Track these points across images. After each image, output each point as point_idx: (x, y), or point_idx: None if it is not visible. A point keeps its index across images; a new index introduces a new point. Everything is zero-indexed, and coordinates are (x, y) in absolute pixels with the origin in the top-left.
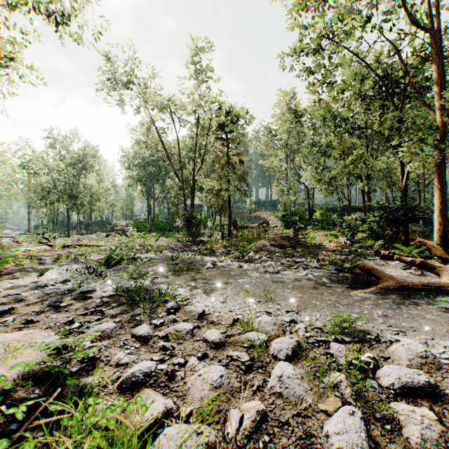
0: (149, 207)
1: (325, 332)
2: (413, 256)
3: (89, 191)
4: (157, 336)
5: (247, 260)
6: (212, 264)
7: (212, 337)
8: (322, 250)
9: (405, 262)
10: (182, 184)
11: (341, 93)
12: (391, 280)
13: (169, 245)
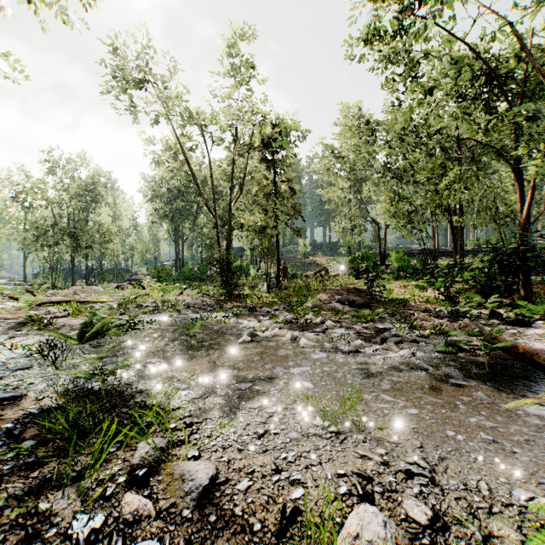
0: (177, 250)
1: None
2: None
3: (98, 230)
4: None
5: (303, 326)
6: (250, 334)
7: None
8: (408, 308)
9: None
10: (215, 219)
11: (430, 93)
12: None
13: (195, 300)
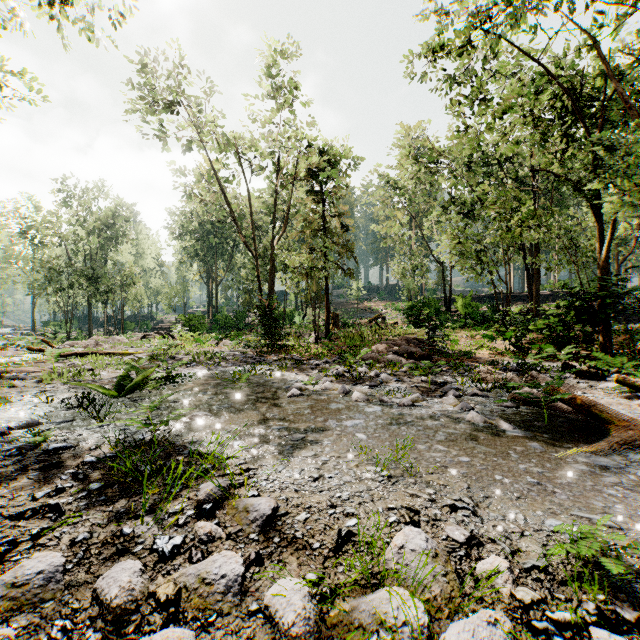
0: (210, 295)
1: (558, 580)
2: (627, 372)
3: (119, 271)
4: (154, 598)
5: (357, 380)
6: (299, 387)
7: (286, 612)
8: (474, 361)
9: (633, 387)
10: (256, 260)
11: (500, 118)
12: (632, 428)
13: (234, 352)
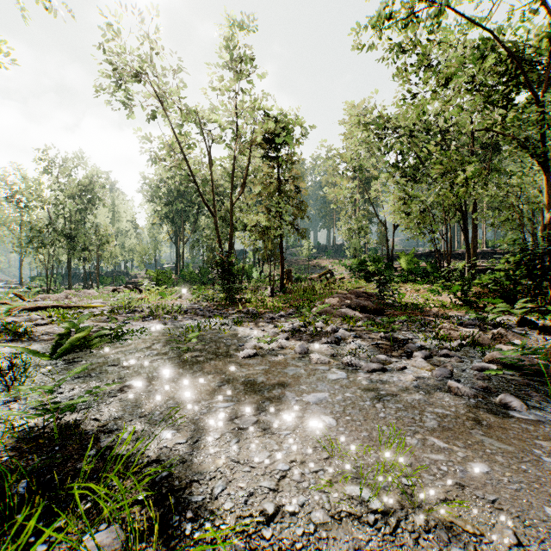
0: (178, 253)
1: None
2: None
3: (95, 231)
4: None
5: (313, 336)
6: (253, 346)
7: None
8: (426, 314)
9: None
10: (216, 219)
11: (445, 83)
12: None
13: (194, 305)
